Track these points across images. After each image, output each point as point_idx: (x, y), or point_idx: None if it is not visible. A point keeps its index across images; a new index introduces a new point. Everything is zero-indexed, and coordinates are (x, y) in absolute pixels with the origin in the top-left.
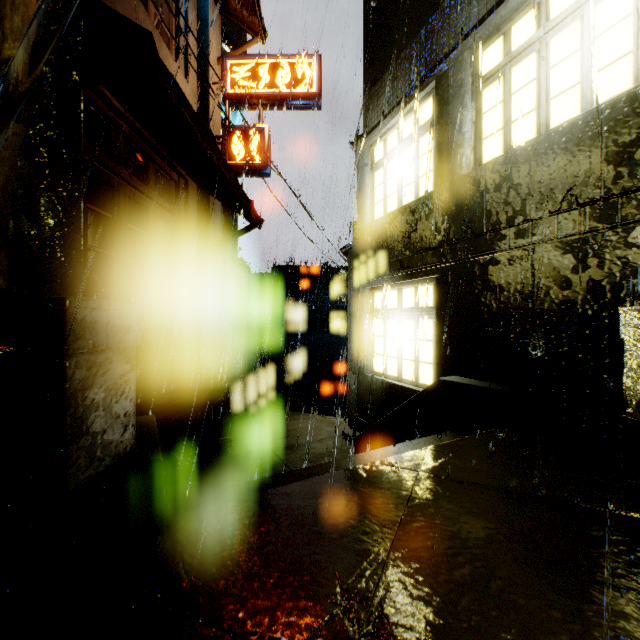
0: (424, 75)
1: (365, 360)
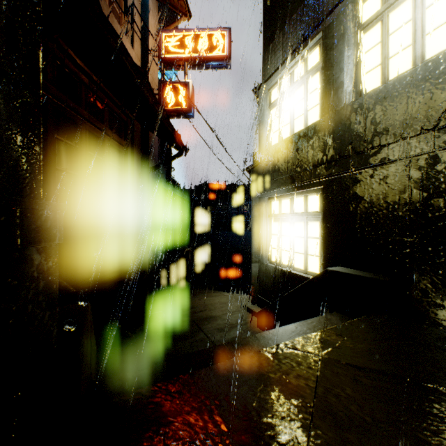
0: (312, 29)
1: (264, 252)
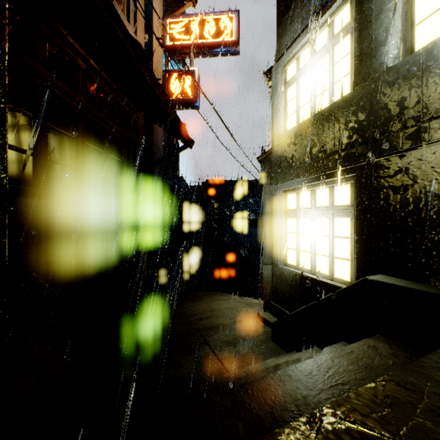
0: None
1: (278, 253)
